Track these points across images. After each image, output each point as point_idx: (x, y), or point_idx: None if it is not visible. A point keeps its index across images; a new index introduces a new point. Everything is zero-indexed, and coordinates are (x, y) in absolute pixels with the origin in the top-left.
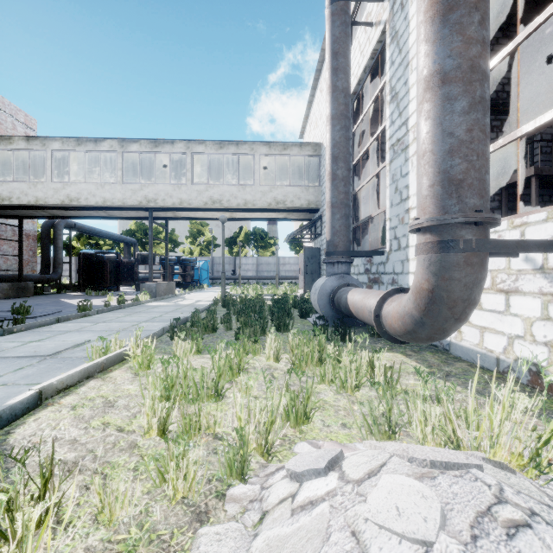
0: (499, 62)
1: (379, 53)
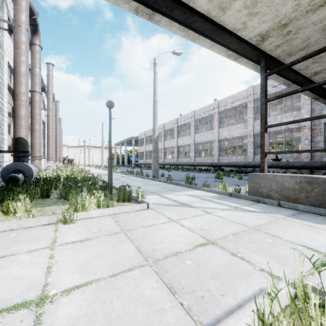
0: (10, 120)
1: None
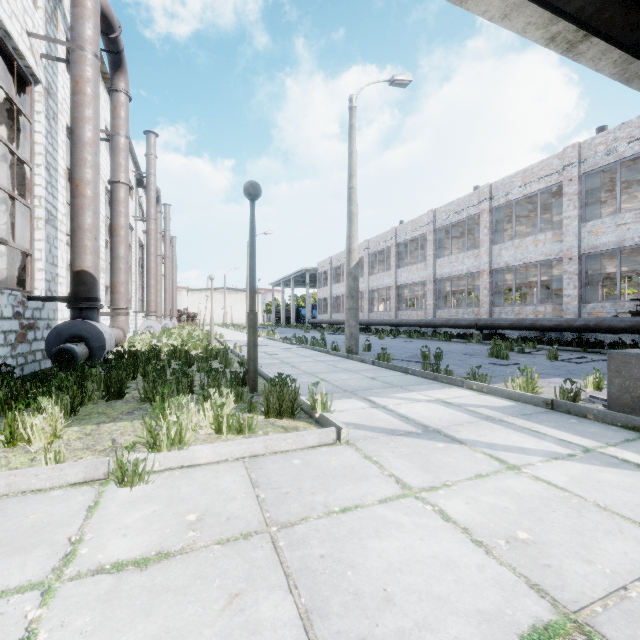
0: None
1: (18, 62)
